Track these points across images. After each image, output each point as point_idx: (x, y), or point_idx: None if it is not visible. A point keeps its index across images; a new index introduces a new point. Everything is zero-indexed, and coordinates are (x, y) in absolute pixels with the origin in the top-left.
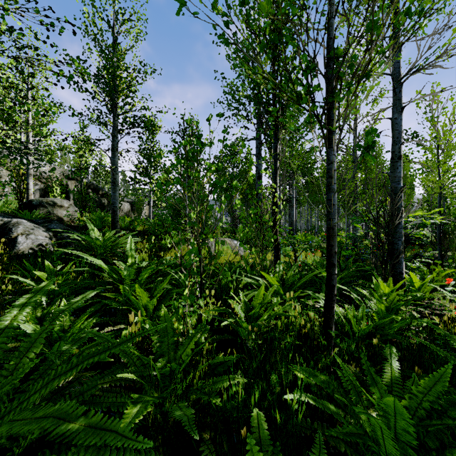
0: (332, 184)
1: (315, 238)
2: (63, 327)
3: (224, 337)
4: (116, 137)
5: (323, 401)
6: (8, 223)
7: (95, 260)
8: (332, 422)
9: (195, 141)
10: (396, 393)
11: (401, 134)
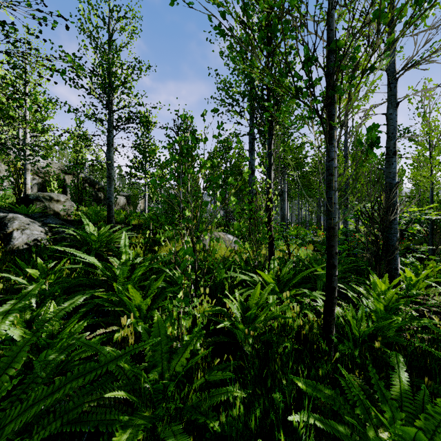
0: (332, 182)
1: (307, 231)
2: (52, 331)
3: (219, 339)
4: (111, 133)
5: (330, 422)
6: (3, 218)
7: (89, 257)
8: (336, 437)
9: (190, 137)
10: (407, 409)
11: (396, 129)
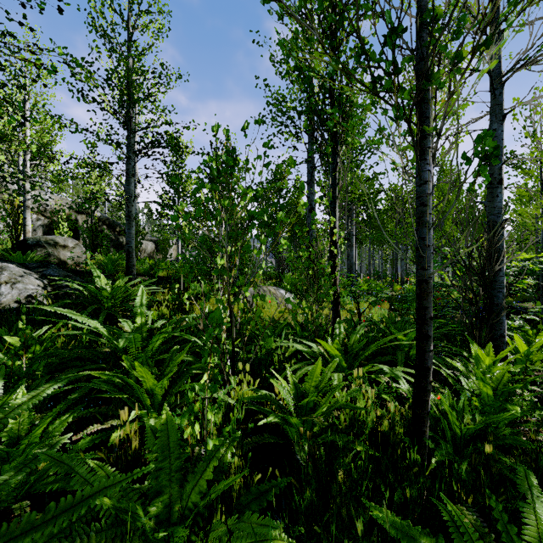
0: (426, 215)
1: (381, 285)
2: (18, 432)
3: (263, 439)
4: (131, 160)
5: None
6: None
7: (89, 321)
8: None
9: (224, 156)
10: None
11: (502, 150)
